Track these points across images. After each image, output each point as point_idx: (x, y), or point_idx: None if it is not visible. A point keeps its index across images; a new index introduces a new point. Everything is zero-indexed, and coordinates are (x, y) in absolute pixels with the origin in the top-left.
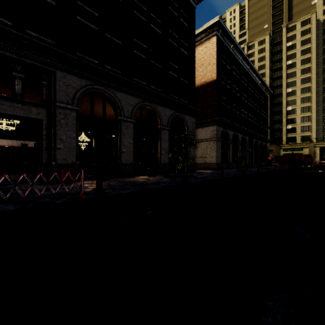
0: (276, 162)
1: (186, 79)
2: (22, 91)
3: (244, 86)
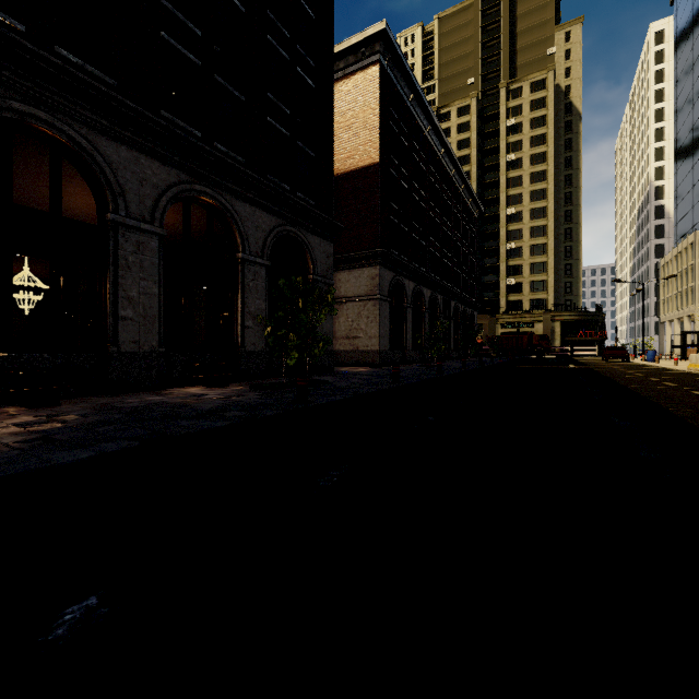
0: (489, 348)
1: (310, 147)
2: None
3: (434, 188)
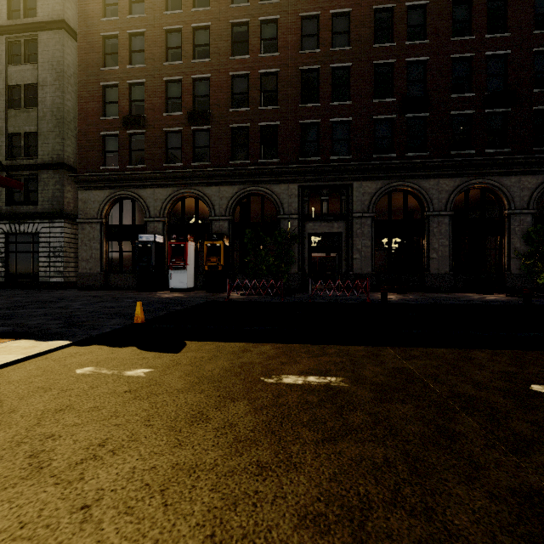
0: None
1: None
2: (327, 210)
3: None
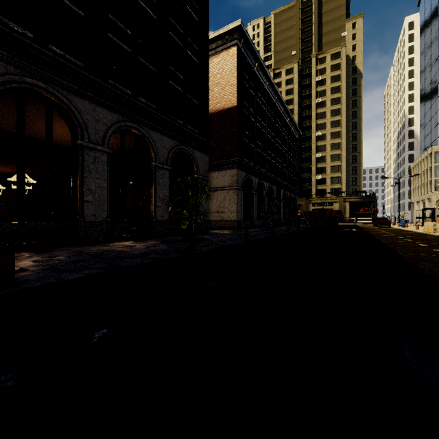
0: (305, 219)
1: (195, 98)
2: None
3: (270, 120)
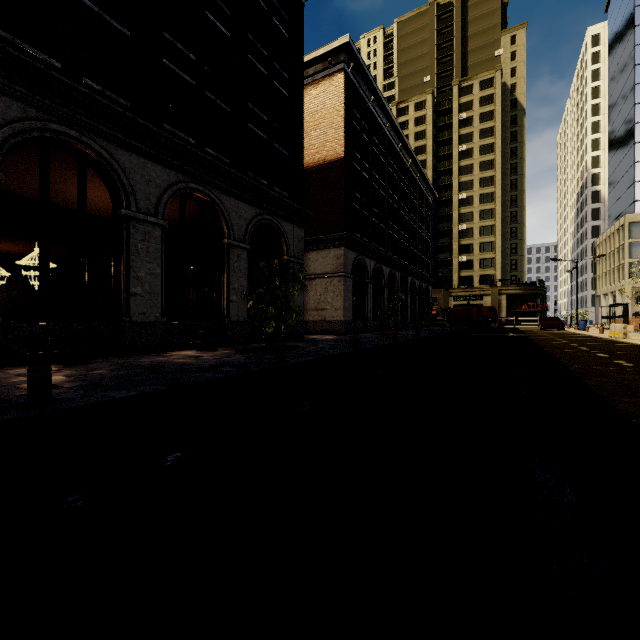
0: (443, 319)
1: (284, 148)
2: None
3: (392, 177)
